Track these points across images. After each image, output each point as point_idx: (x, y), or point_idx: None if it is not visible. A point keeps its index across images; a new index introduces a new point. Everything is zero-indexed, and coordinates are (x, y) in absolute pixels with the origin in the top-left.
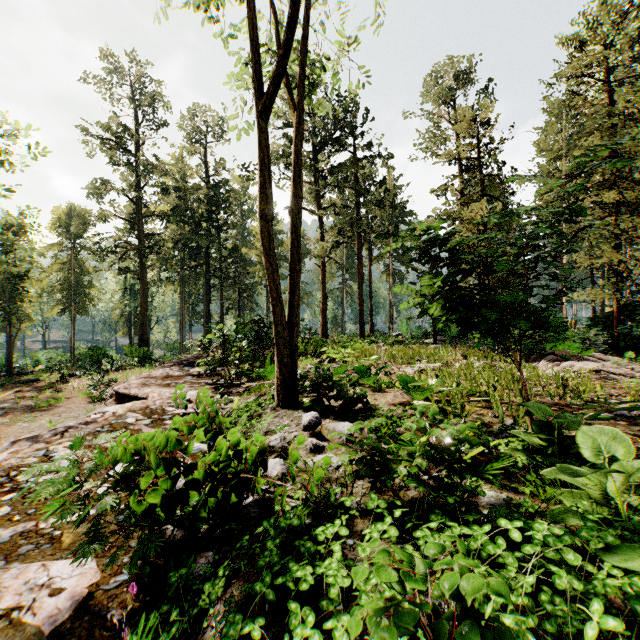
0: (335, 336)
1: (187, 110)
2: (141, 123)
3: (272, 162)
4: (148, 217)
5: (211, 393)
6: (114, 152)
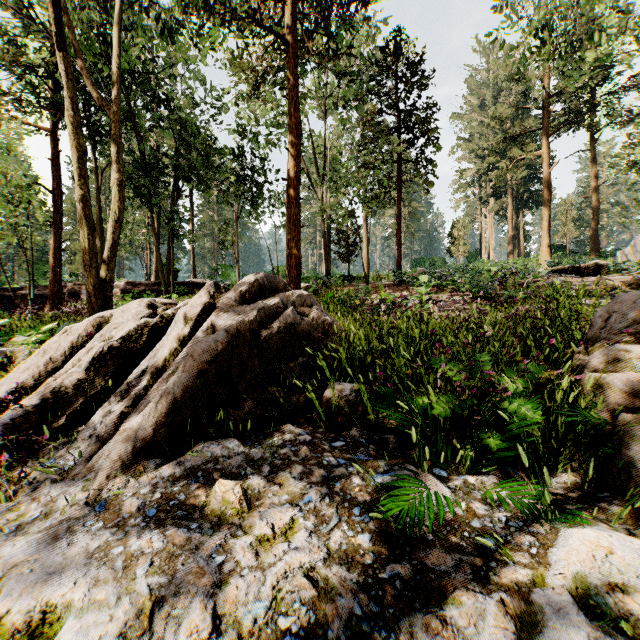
0: None
1: None
2: None
3: None
4: None
5: None
6: None
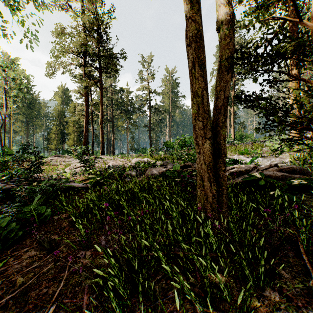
0: None
1: None
2: None
3: None
4: None
5: None
6: None
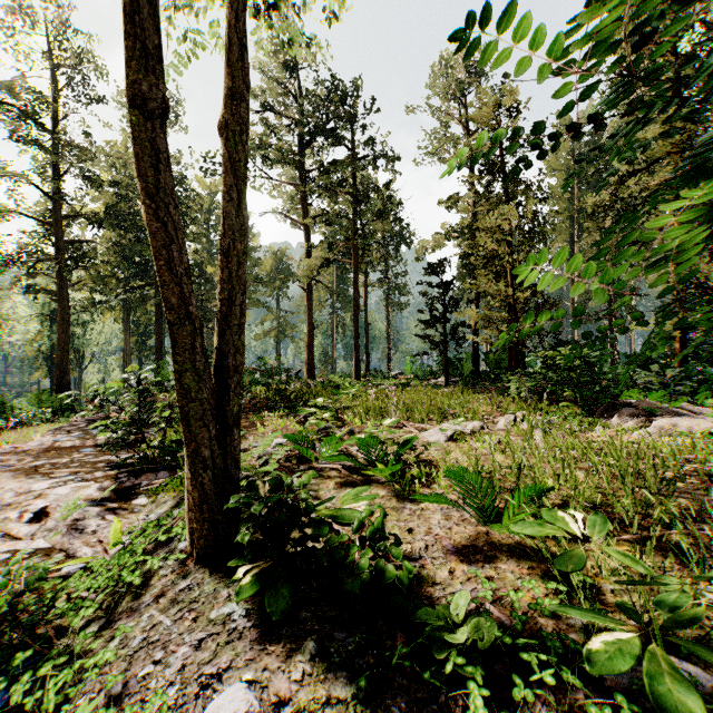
0: (324, 376)
1: None
2: (60, 90)
3: None
4: (73, 219)
5: (99, 489)
6: (18, 125)
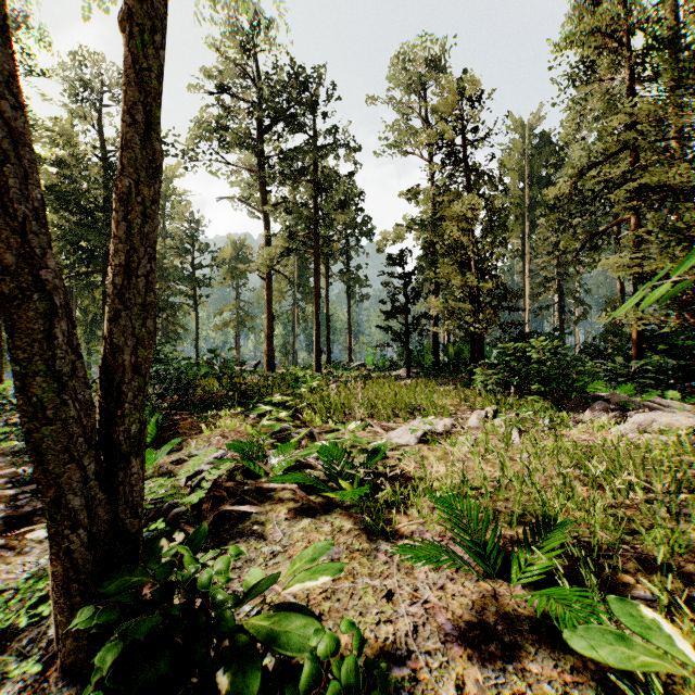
0: (284, 368)
1: (74, 54)
2: None
3: (198, 136)
4: None
5: None
6: None
